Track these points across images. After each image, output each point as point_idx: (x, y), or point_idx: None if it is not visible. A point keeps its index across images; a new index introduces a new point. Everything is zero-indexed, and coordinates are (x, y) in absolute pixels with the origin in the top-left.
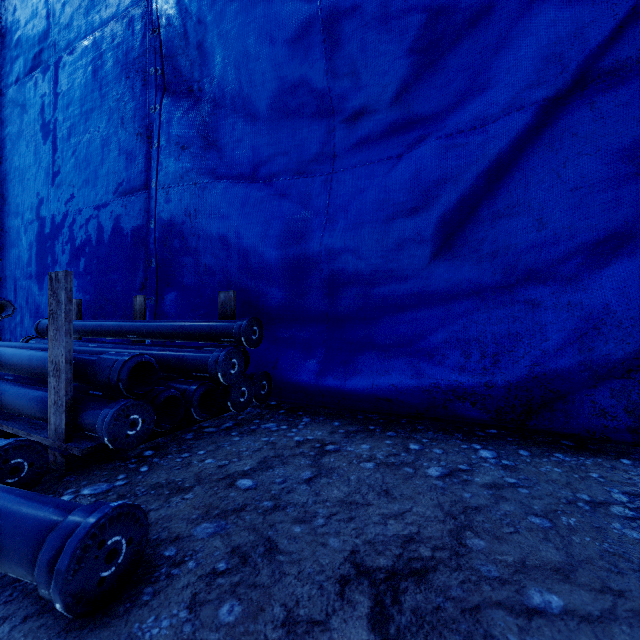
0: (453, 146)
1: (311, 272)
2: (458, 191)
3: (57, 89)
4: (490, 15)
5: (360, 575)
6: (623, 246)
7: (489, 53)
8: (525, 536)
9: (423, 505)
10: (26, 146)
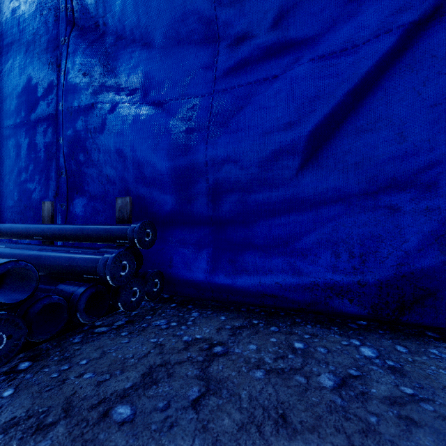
0: (329, 65)
1: (199, 180)
2: (334, 105)
3: None
4: None
5: None
6: None
7: None
8: None
9: (330, 441)
10: None
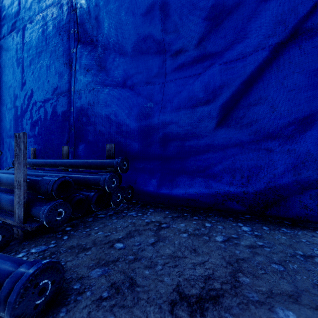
0: (228, 68)
1: (154, 134)
2: (230, 91)
3: (24, 41)
4: (247, 0)
5: (182, 299)
6: (317, 120)
7: (246, 20)
8: (271, 275)
9: (214, 258)
10: (8, 70)
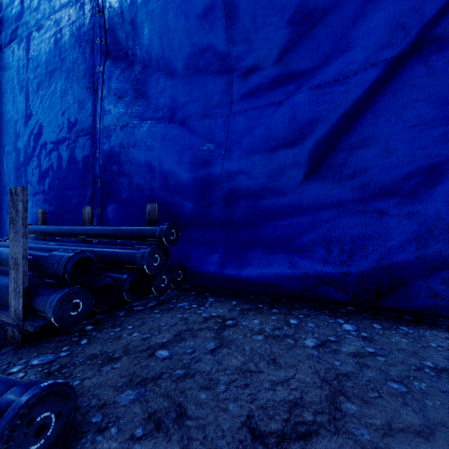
0: (322, 94)
1: (215, 189)
2: (326, 128)
3: (29, 55)
4: None
5: (255, 440)
6: None
7: (349, 24)
8: (387, 400)
9: (303, 372)
10: (6, 97)
